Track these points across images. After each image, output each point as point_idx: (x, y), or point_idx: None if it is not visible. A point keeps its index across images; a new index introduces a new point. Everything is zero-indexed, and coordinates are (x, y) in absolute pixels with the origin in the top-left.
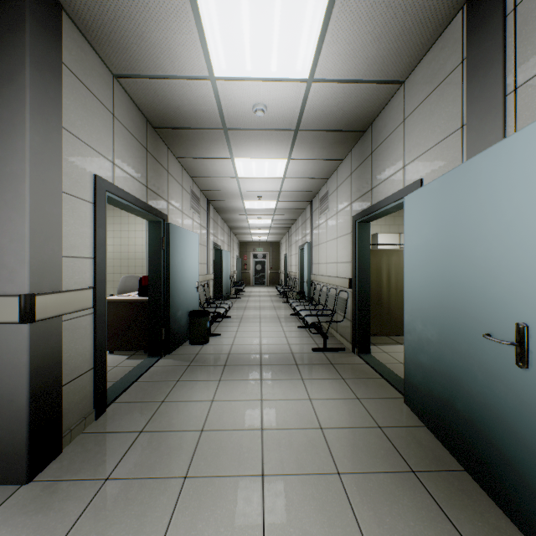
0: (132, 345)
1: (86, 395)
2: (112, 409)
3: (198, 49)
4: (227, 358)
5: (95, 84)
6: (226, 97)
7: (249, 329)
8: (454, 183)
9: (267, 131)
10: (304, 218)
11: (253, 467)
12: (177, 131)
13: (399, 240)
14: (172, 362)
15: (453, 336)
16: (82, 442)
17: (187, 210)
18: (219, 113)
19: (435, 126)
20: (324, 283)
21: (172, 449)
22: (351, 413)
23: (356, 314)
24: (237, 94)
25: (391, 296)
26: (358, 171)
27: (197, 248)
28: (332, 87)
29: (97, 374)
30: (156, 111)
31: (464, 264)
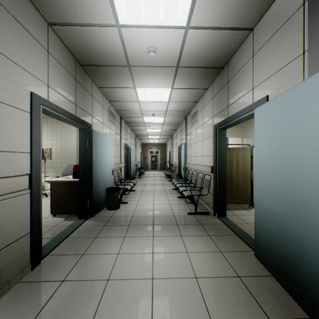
0: (68, 211)
1: (24, 253)
2: (46, 261)
3: (106, 1)
4: (131, 219)
5: (31, 26)
6: (128, 41)
7: (147, 199)
8: (300, 94)
9: (157, 68)
10: (181, 128)
11: (144, 315)
12: (97, 67)
13: (241, 142)
14: (93, 222)
15: (299, 212)
16: (17, 291)
17: (106, 122)
18: (125, 54)
19: (279, 56)
20: (194, 169)
21: (84, 297)
22: (217, 264)
23: (216, 190)
24: (136, 38)
25: (239, 178)
26: (218, 95)
27: (112, 146)
28: (202, 33)
29: (33, 237)
30: (81, 52)
31: (310, 157)
